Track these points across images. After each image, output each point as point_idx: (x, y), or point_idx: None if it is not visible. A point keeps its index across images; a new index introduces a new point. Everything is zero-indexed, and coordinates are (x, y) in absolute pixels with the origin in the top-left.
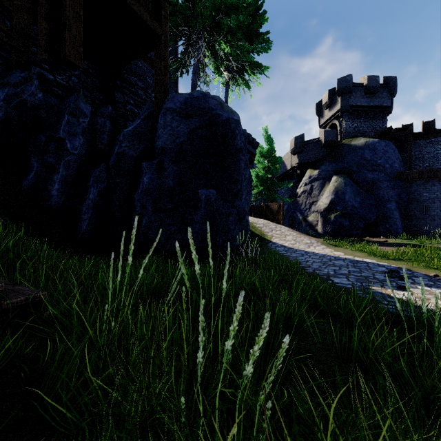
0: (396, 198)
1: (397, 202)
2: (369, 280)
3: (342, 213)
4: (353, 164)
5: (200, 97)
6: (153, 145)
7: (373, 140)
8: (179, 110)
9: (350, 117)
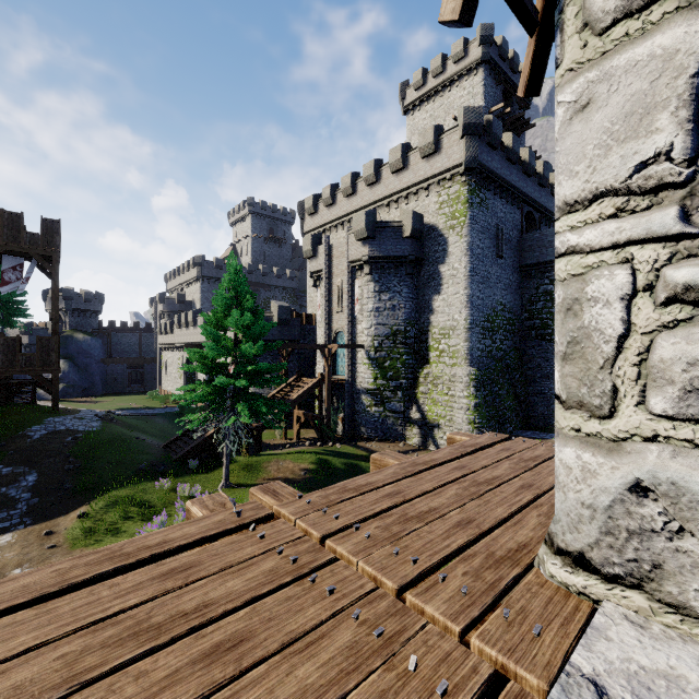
0: (101, 374)
1: (101, 376)
2: None
3: (68, 385)
4: (75, 352)
5: None
6: None
7: (89, 337)
8: None
9: (73, 315)
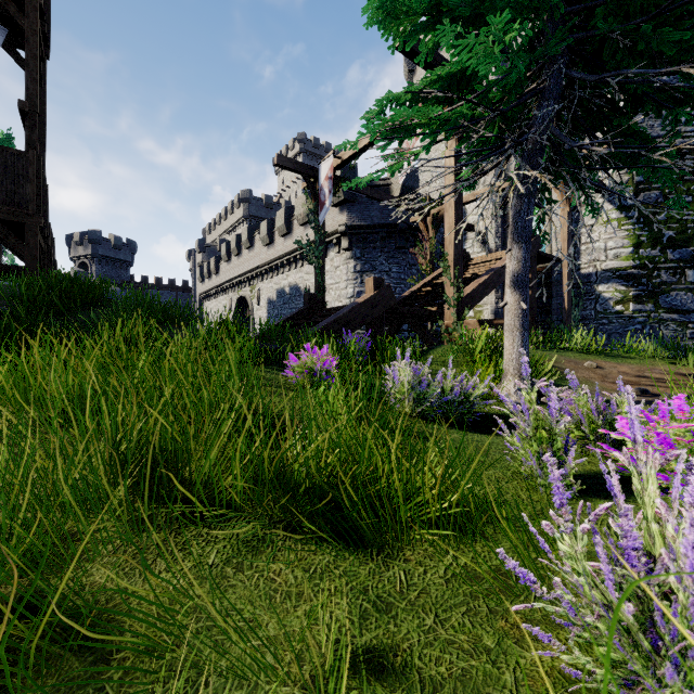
0: None
1: None
2: None
3: None
4: None
5: None
6: None
7: (118, 289)
8: None
9: (100, 263)
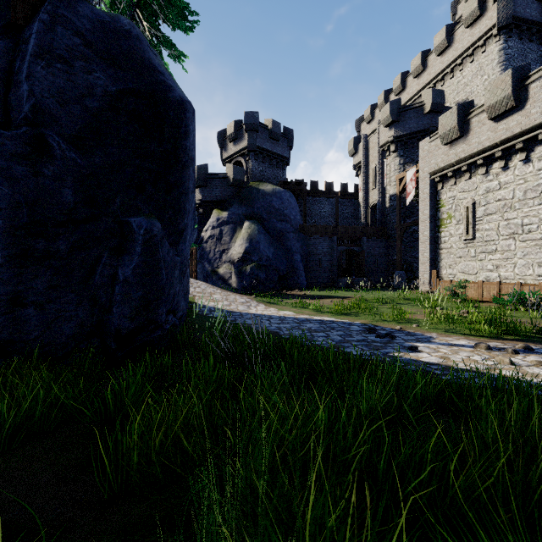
0: (300, 251)
1: (301, 255)
2: (374, 344)
3: (258, 264)
4: (263, 211)
5: (134, 35)
6: (3, 89)
7: (280, 189)
8: (90, 37)
9: (257, 158)
